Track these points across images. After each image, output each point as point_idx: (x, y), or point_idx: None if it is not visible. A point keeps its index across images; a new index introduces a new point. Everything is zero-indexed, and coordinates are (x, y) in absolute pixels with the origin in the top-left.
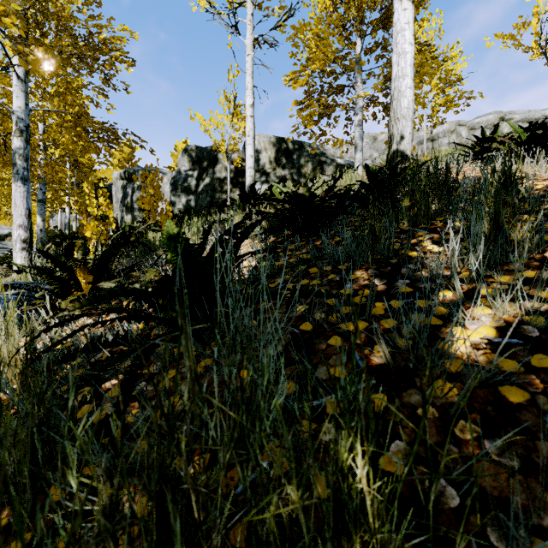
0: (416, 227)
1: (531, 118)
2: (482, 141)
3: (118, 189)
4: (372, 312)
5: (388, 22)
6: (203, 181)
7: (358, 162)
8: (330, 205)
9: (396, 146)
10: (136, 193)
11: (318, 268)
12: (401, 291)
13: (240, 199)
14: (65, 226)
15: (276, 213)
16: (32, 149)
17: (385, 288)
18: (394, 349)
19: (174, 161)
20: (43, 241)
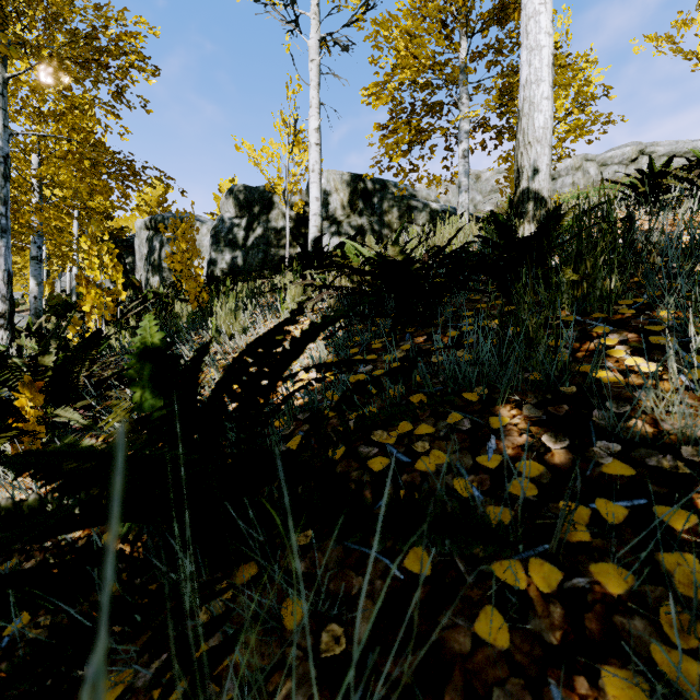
0: (588, 317)
1: (679, 151)
2: (648, 178)
3: (142, 242)
4: (560, 534)
5: (504, 15)
6: (253, 231)
7: (462, 207)
8: (438, 277)
9: (526, 184)
10: (166, 248)
11: (425, 394)
12: (609, 473)
13: (299, 259)
14: (72, 291)
15: (352, 291)
16: (17, 188)
17: (570, 458)
18: (664, 699)
19: (217, 205)
20: (38, 311)
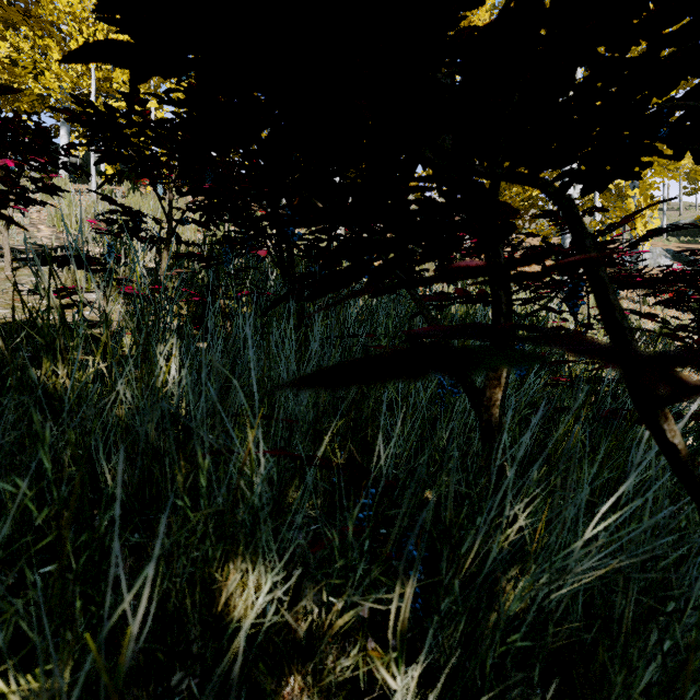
0: None
1: None
2: None
3: None
4: None
5: None
6: None
7: None
8: None
9: None
10: None
11: None
12: None
13: None
14: None
15: None
16: None
17: None
18: None
19: None
20: None
